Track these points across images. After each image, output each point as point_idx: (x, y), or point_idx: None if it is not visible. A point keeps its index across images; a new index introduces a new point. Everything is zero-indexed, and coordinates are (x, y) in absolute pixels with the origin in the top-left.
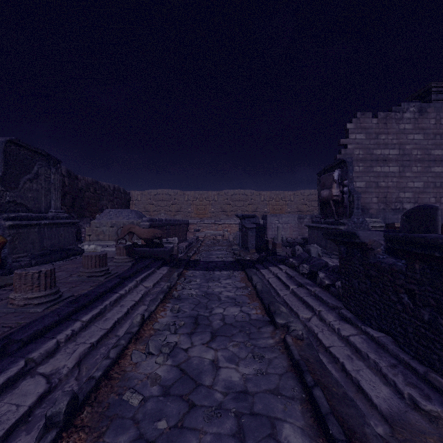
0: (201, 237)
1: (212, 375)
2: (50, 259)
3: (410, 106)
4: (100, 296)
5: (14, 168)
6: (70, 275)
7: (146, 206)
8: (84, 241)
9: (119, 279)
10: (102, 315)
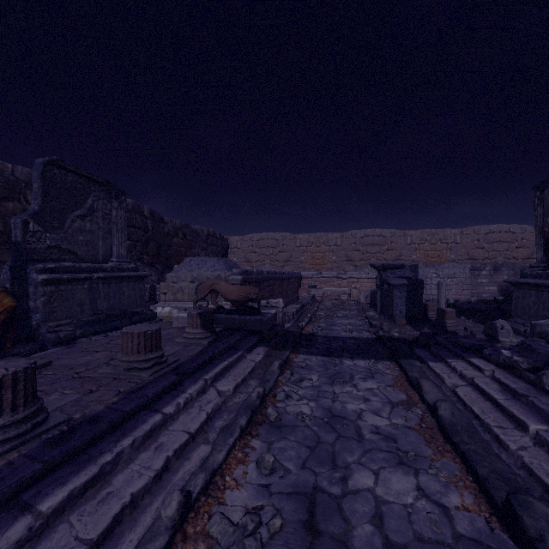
0: (317, 295)
1: None
2: (104, 327)
3: None
4: (122, 421)
5: (58, 200)
6: (110, 360)
7: (247, 255)
8: (159, 302)
9: (174, 376)
10: (104, 482)
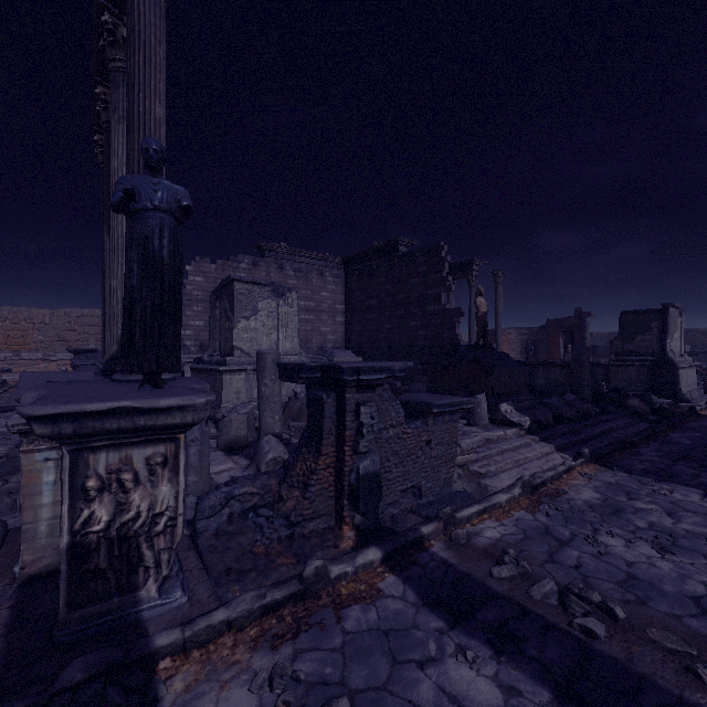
0: (12, 380)
1: None
2: None
3: (246, 259)
4: None
5: None
6: None
7: None
8: None
9: None
10: None
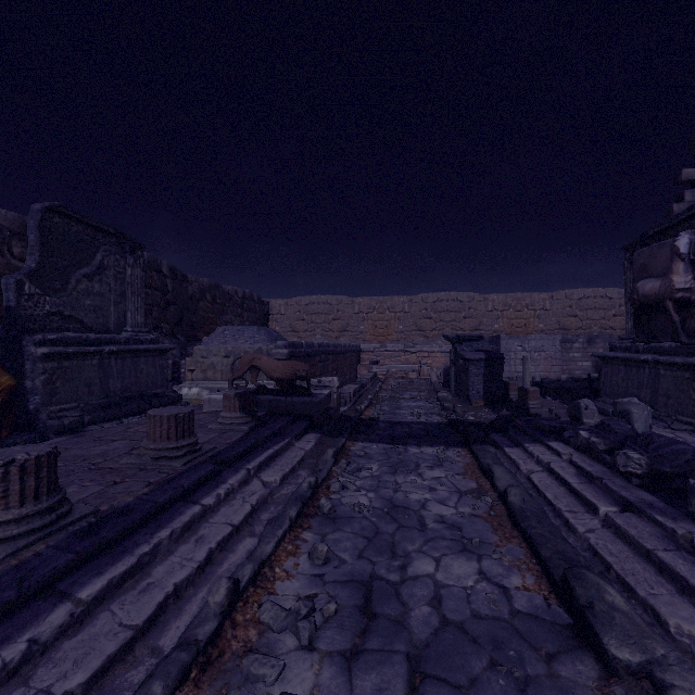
0: (380, 373)
1: None
2: (118, 412)
3: None
4: (156, 512)
5: (60, 256)
6: (131, 449)
7: (293, 323)
8: (185, 381)
9: (212, 465)
10: (143, 573)
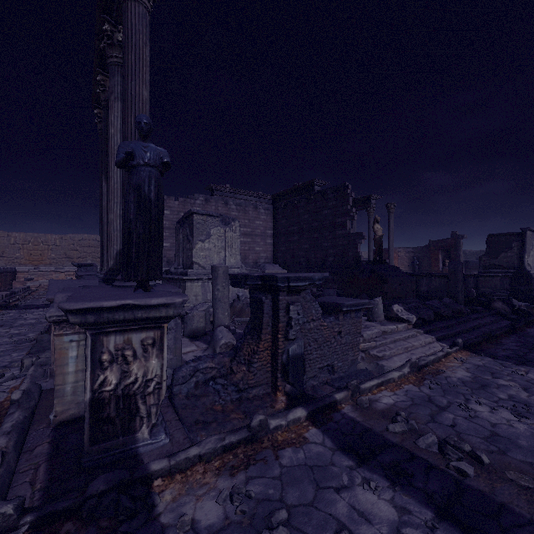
0: (34, 286)
1: (5, 333)
2: None
3: (200, 197)
4: None
5: None
6: None
7: None
8: None
9: None
10: None
